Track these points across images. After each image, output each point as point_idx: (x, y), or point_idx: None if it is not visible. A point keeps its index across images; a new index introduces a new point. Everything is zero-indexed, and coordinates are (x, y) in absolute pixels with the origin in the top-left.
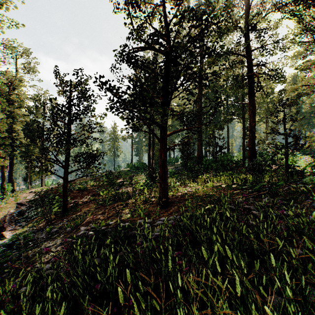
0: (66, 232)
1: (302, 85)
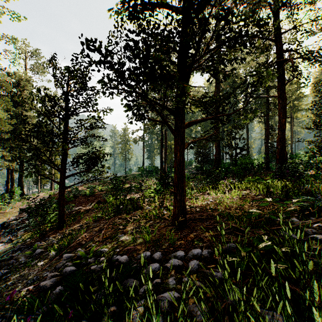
0: (48, 257)
1: None
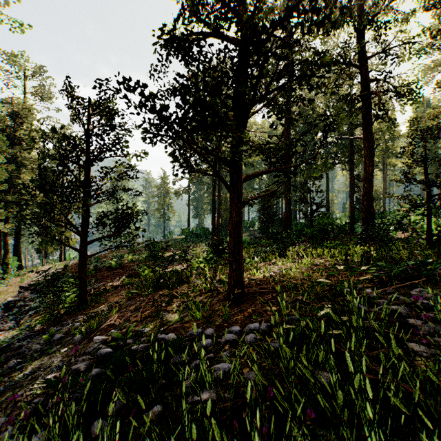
0: (73, 342)
1: None
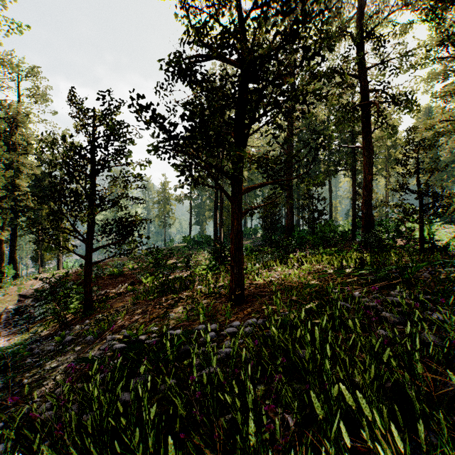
0: (86, 342)
1: (442, 120)
